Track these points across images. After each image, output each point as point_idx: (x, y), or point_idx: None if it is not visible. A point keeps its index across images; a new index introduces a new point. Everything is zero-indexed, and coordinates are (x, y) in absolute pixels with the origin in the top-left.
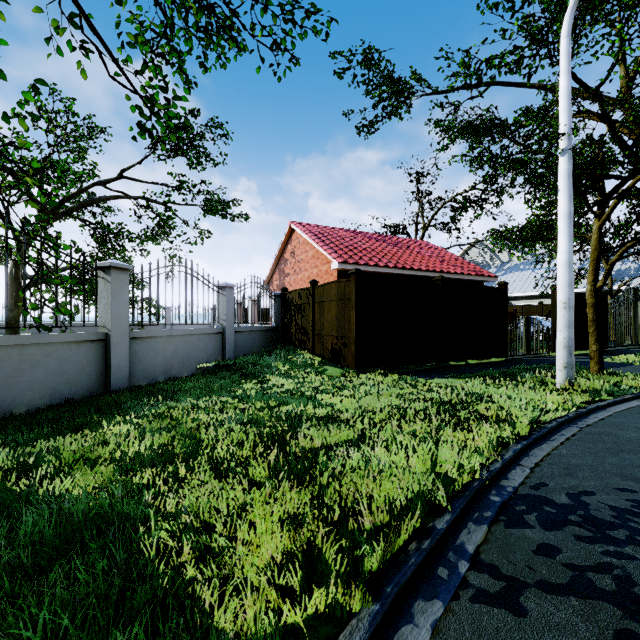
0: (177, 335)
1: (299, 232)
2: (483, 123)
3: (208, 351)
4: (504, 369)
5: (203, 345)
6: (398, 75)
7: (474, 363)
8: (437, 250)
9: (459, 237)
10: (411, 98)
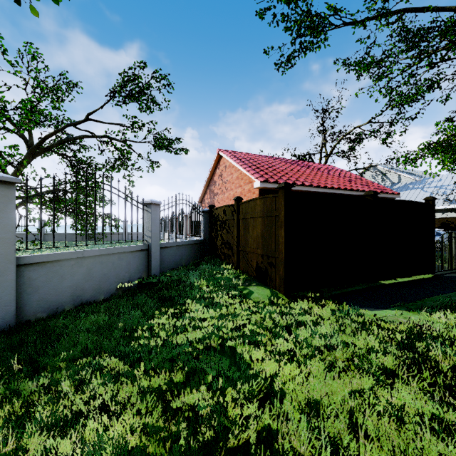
0: (91, 256)
1: (225, 157)
2: (418, 28)
3: (131, 269)
4: (450, 293)
5: (125, 264)
6: (315, 10)
7: (405, 282)
8: (343, 172)
9: (356, 163)
10: (328, 28)
